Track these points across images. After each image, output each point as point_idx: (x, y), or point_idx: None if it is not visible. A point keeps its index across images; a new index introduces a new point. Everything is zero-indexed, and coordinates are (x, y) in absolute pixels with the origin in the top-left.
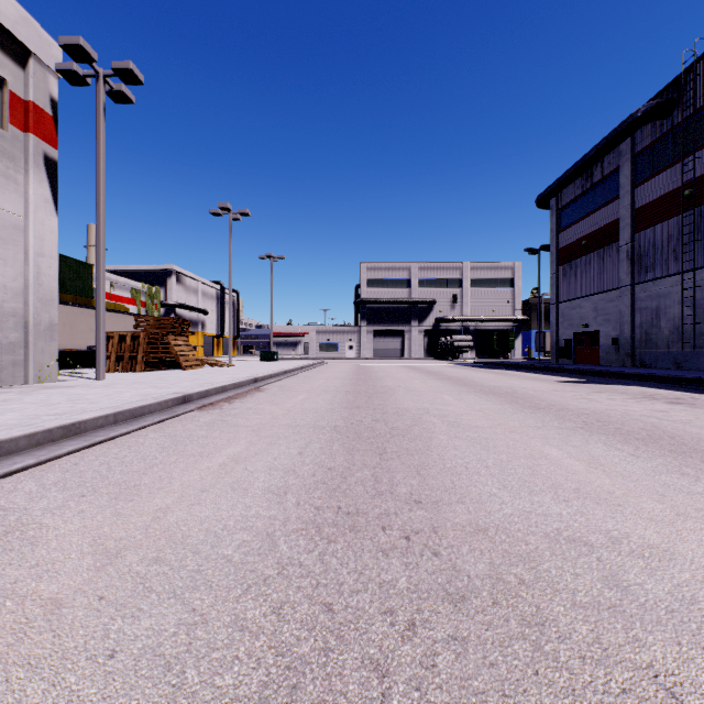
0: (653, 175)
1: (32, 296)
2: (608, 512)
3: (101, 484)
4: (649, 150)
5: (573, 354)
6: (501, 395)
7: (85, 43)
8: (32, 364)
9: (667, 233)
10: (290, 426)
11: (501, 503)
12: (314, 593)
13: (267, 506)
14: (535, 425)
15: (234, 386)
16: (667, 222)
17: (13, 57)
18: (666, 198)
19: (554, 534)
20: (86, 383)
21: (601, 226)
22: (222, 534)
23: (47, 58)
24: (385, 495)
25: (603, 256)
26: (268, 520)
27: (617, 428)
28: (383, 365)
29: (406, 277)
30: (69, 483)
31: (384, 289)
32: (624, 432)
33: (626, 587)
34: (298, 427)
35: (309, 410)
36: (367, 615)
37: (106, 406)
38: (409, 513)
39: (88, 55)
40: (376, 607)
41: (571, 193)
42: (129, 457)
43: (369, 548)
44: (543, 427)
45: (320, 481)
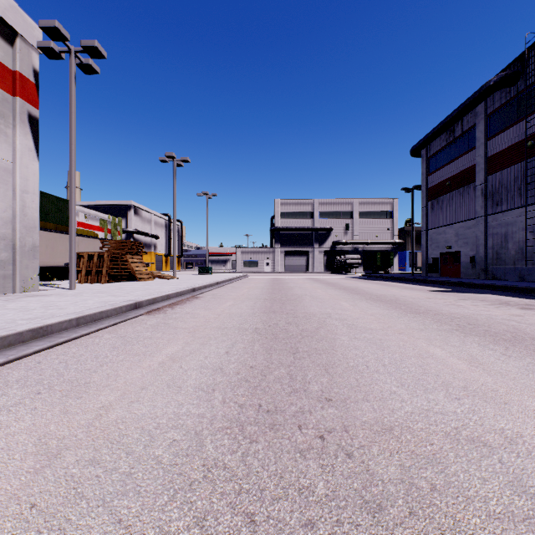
0: (503, 130)
1: (18, 224)
2: (497, 410)
3: (56, 381)
4: (499, 111)
5: (439, 269)
6: (386, 302)
7: (59, 25)
8: (18, 277)
9: (513, 175)
10: (220, 328)
11: (401, 401)
12: (236, 500)
13: (197, 404)
14: (418, 327)
15: (177, 295)
16: (513, 167)
17: (3, 37)
18: (512, 148)
19: (454, 433)
20: (60, 292)
21: (461, 170)
22: (155, 432)
23: (31, 38)
24: (299, 393)
25: (463, 194)
26: (197, 418)
27: (486, 330)
28: (292, 278)
29: (310, 210)
30: (30, 380)
31: (293, 220)
32: (492, 334)
33: (534, 495)
34: (226, 329)
35: (235, 315)
36: (289, 528)
37: (71, 312)
38: (322, 411)
39: (62, 35)
40: (297, 518)
41: (438, 144)
42: (84, 355)
43: (287, 448)
44: (425, 329)
45: (243, 379)
